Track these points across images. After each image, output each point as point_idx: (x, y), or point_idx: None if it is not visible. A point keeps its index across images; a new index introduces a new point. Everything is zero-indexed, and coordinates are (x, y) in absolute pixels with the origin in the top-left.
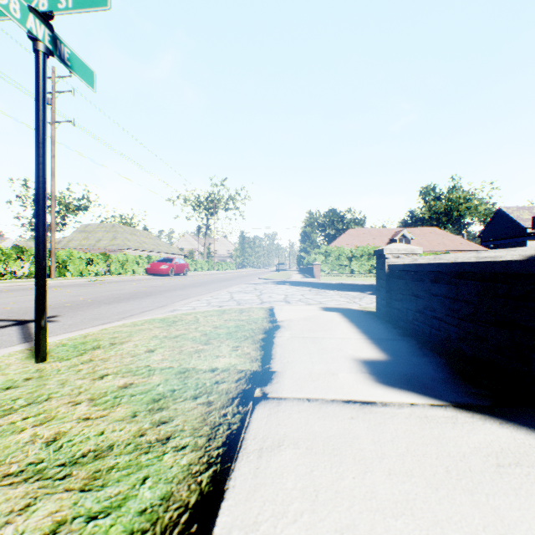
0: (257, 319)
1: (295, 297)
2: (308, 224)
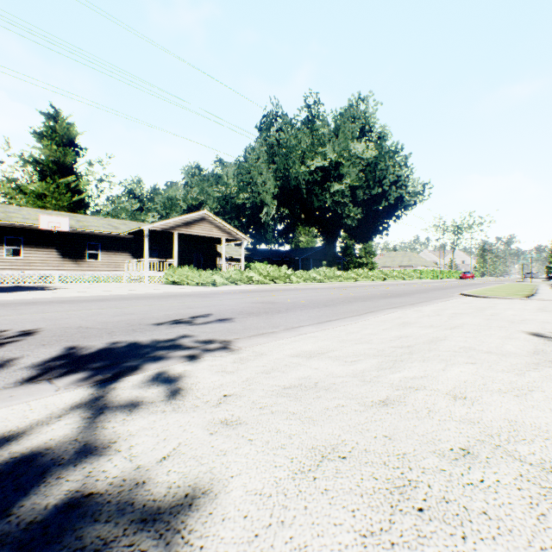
0: None
1: None
2: None
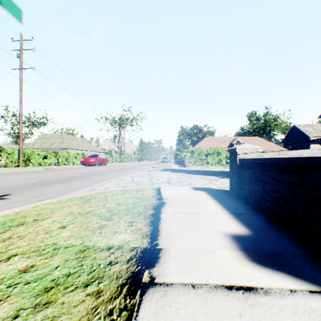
0: (149, 197)
1: (174, 179)
2: (181, 134)
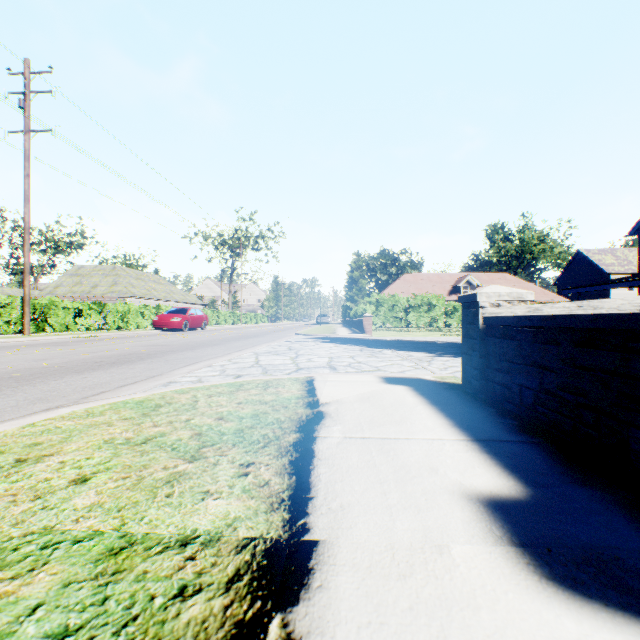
0: (289, 401)
1: (343, 360)
2: (355, 268)
